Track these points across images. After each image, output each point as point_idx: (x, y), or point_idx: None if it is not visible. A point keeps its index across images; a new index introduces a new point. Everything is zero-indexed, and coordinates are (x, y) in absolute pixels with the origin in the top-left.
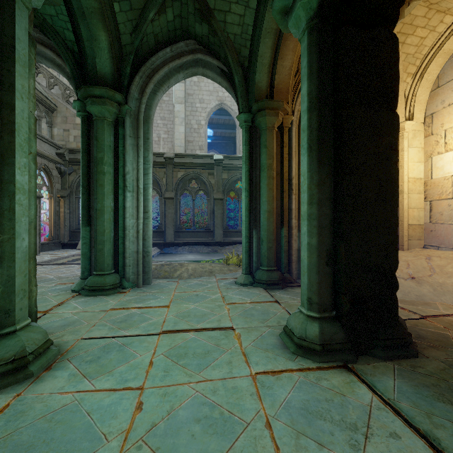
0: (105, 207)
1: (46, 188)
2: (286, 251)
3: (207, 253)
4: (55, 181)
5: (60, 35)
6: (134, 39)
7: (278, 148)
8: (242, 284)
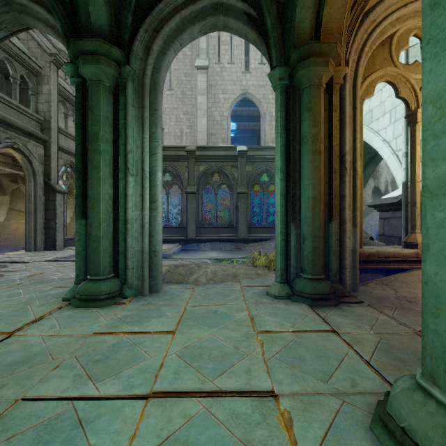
0: (100, 195)
1: (72, 184)
2: (336, 253)
3: (229, 250)
4: None
5: None
6: None
7: (325, 113)
8: (276, 297)
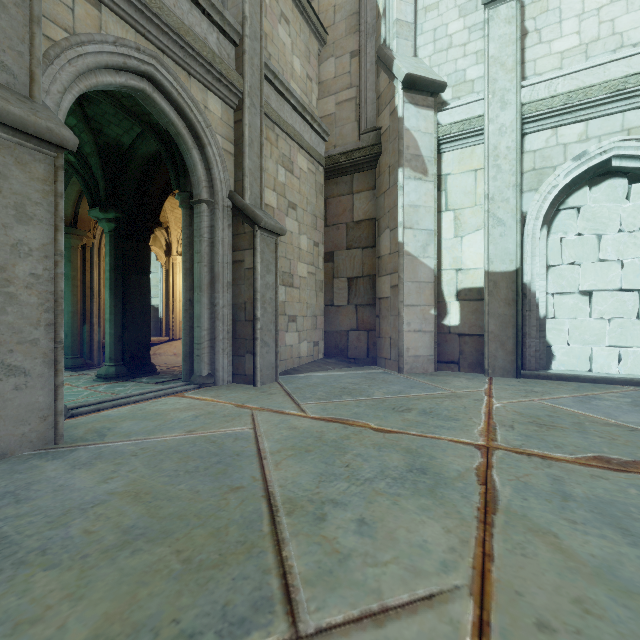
0: None
1: None
2: (88, 343)
3: None
4: None
5: None
6: None
7: (81, 261)
8: None
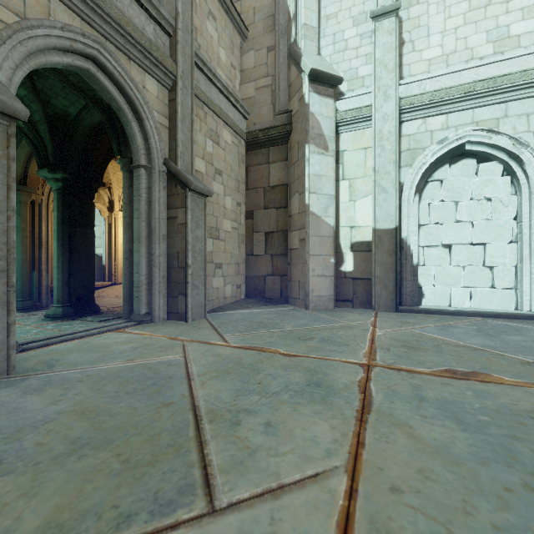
0: None
1: None
2: (37, 287)
3: None
4: None
5: None
6: None
7: (30, 215)
8: None
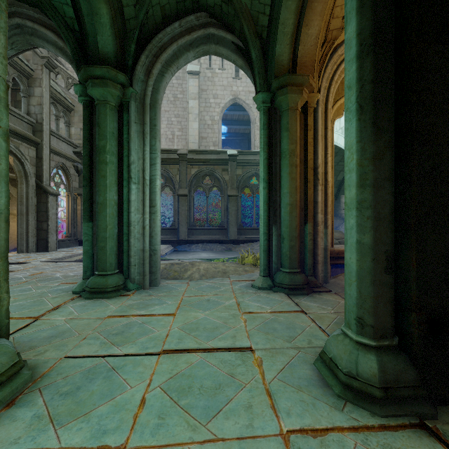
0: (107, 201)
1: (64, 186)
2: (311, 250)
3: (220, 251)
4: (72, 179)
5: (59, 11)
6: (138, 11)
7: (301, 132)
8: (260, 288)
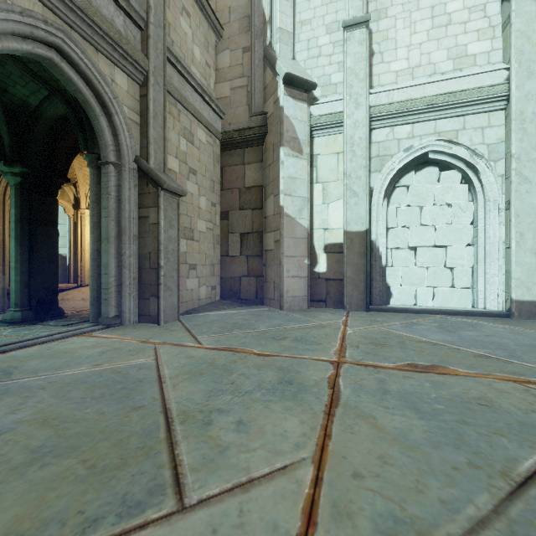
0: None
1: None
2: None
3: None
4: None
5: None
6: None
7: None
8: None
